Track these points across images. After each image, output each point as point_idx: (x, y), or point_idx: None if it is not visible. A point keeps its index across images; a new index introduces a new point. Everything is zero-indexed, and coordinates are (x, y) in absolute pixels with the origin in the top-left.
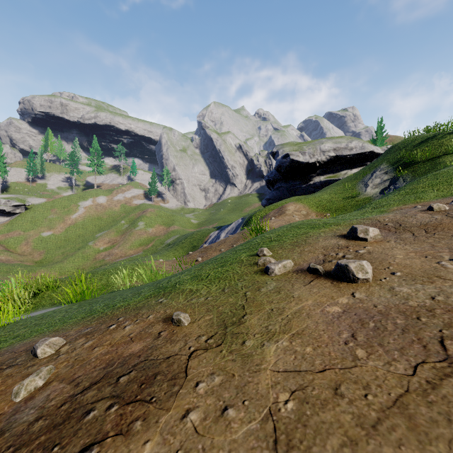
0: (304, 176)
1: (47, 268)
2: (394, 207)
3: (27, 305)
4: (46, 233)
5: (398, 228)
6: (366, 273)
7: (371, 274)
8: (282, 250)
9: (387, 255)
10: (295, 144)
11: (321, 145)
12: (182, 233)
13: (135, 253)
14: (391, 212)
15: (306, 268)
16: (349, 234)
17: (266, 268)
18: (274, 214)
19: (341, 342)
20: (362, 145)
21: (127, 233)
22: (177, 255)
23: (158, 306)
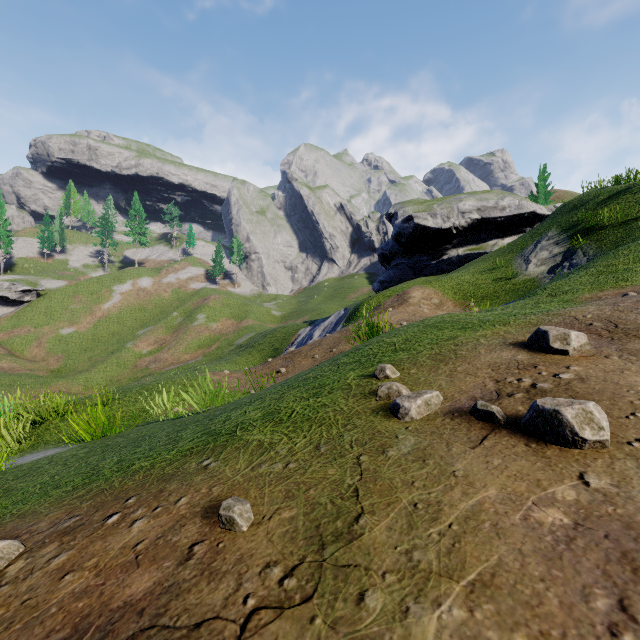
0: (434, 248)
1: (67, 380)
2: (585, 293)
3: (24, 441)
4: (66, 329)
5: (615, 331)
6: (599, 429)
7: (609, 432)
8: (416, 369)
9: (619, 386)
10: (421, 202)
11: (459, 203)
12: (259, 331)
13: (192, 358)
14: (588, 303)
15: (468, 408)
16: (532, 342)
17: (394, 406)
18: (393, 304)
19: (599, 628)
20: (518, 203)
21: (181, 329)
22: (251, 362)
23: (200, 477)
